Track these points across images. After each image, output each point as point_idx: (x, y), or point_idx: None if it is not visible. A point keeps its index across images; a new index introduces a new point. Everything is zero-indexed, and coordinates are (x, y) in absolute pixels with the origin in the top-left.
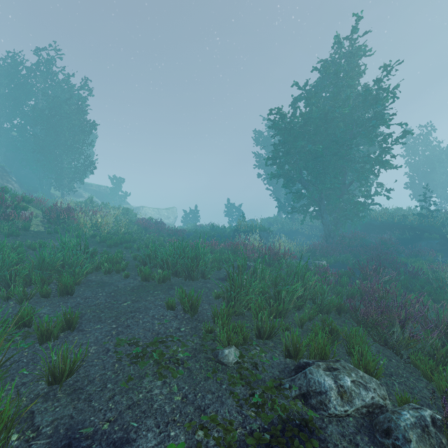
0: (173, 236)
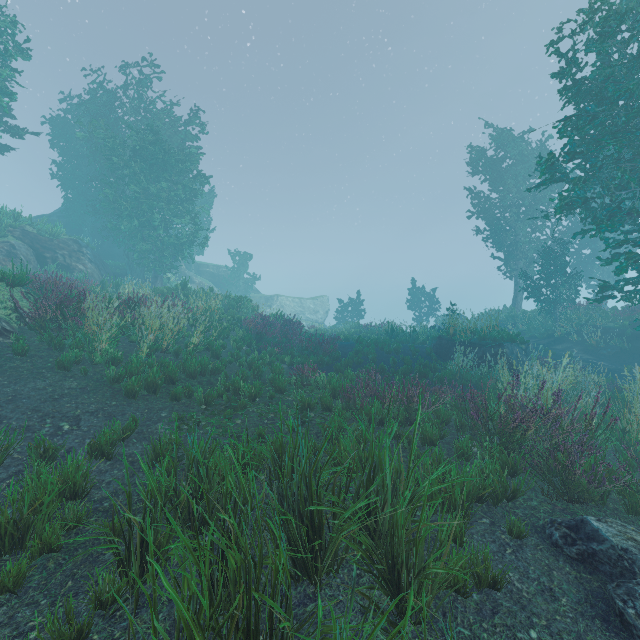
0: (313, 352)
